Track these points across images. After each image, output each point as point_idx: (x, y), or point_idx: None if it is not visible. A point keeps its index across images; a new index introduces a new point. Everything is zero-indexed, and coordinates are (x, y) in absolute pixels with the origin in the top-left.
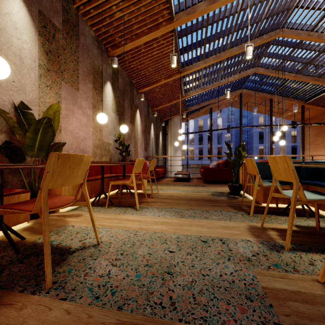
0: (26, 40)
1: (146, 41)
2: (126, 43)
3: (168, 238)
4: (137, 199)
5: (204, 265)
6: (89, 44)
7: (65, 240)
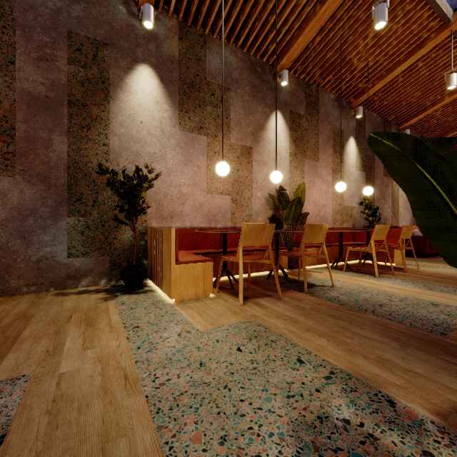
0: (282, 140)
1: (403, 69)
2: (373, 86)
3: (395, 296)
4: (376, 267)
5: (415, 310)
6: (329, 110)
7: (311, 281)
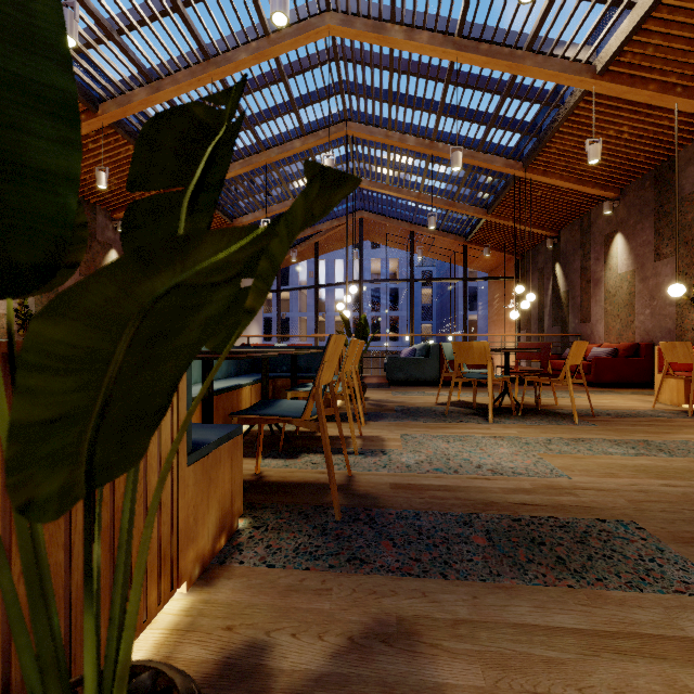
0: None
1: None
2: None
3: None
4: None
5: None
6: None
7: None
